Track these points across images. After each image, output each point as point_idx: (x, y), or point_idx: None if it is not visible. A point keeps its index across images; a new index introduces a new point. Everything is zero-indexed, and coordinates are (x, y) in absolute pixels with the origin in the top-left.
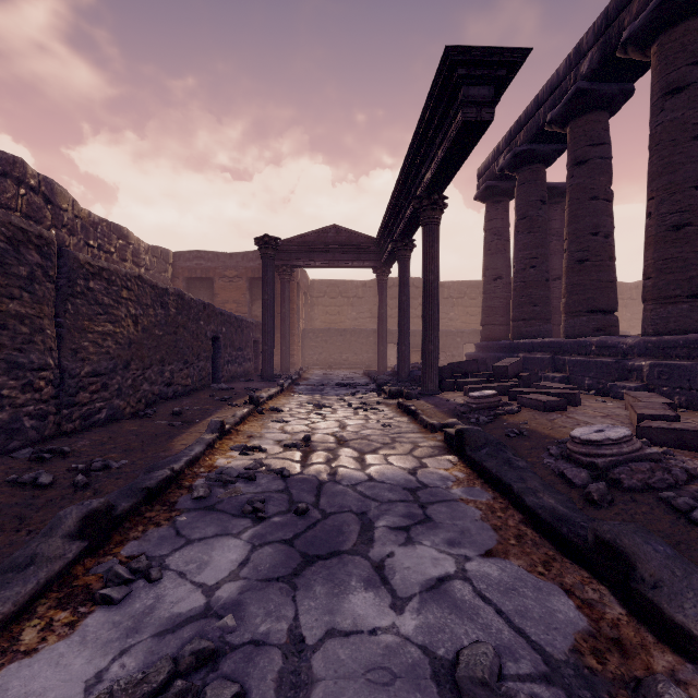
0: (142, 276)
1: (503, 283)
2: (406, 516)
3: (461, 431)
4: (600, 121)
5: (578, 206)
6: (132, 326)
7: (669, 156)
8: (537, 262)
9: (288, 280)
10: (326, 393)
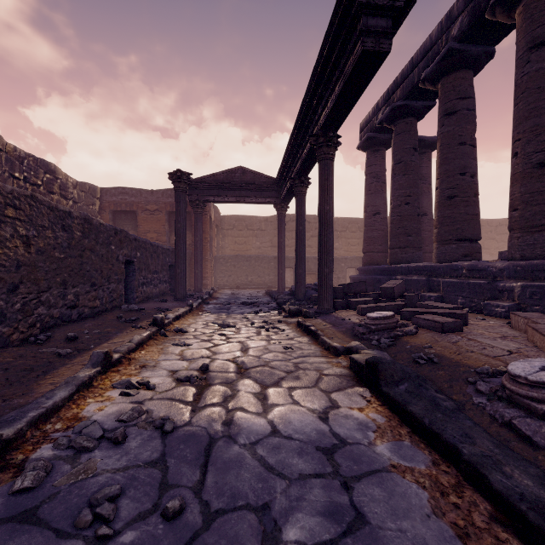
0: (36, 196)
1: (381, 217)
2: (327, 513)
3: (374, 362)
4: (467, 78)
5: (448, 150)
6: (22, 247)
7: (534, 102)
8: (410, 199)
9: (201, 213)
10: (232, 311)
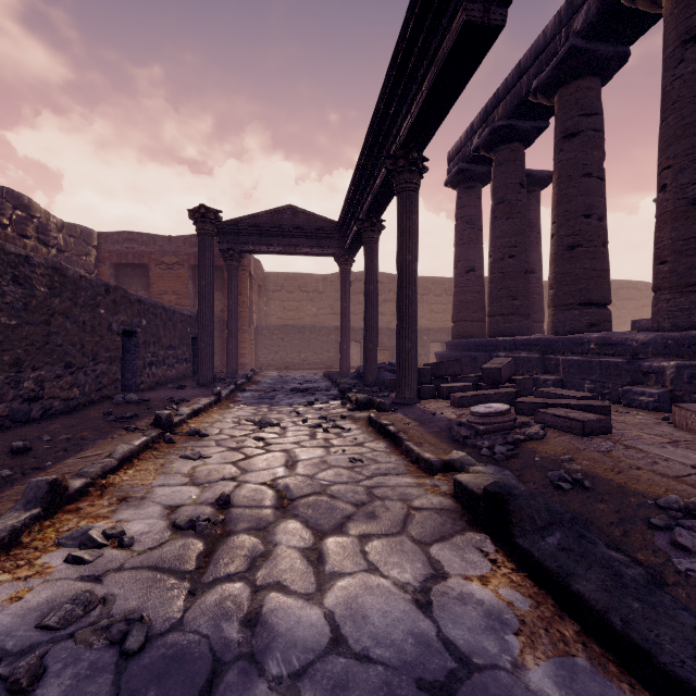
0: None
1: (476, 275)
2: None
3: (501, 495)
4: (593, 88)
5: (569, 184)
6: None
7: (690, 115)
8: (516, 251)
9: (236, 267)
10: (277, 402)
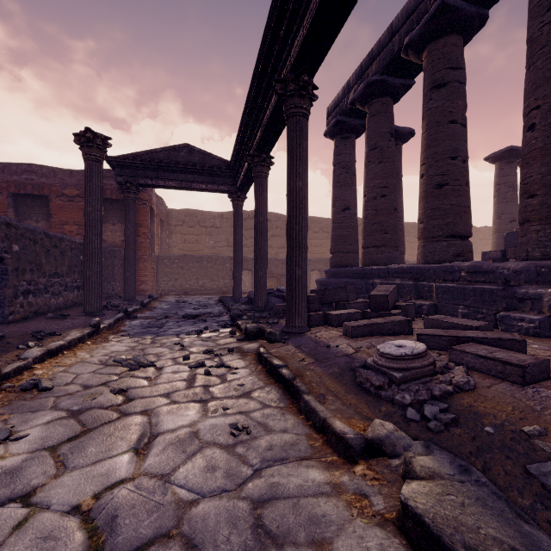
0: None
1: (351, 213)
2: None
3: None
4: (457, 45)
5: (437, 129)
6: None
7: None
8: (387, 191)
9: (133, 199)
10: (164, 331)
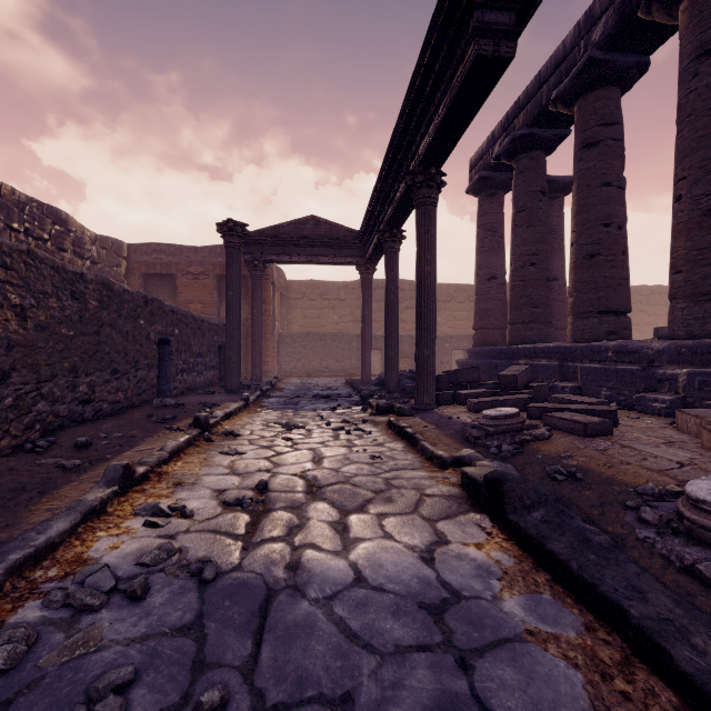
0: (35, 252)
1: (497, 283)
2: (437, 708)
3: (497, 479)
4: (612, 98)
5: (588, 194)
6: (15, 321)
7: (704, 128)
8: (537, 259)
9: (260, 277)
10: (301, 407)
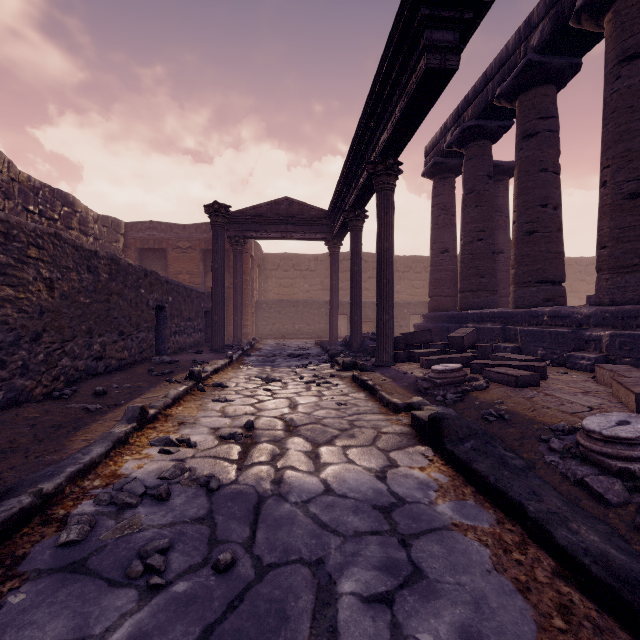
0: (60, 234)
1: (449, 256)
2: (383, 567)
3: (438, 418)
4: (549, 95)
5: (527, 178)
6: (45, 291)
7: (625, 123)
8: (484, 235)
9: (241, 251)
10: (277, 364)
